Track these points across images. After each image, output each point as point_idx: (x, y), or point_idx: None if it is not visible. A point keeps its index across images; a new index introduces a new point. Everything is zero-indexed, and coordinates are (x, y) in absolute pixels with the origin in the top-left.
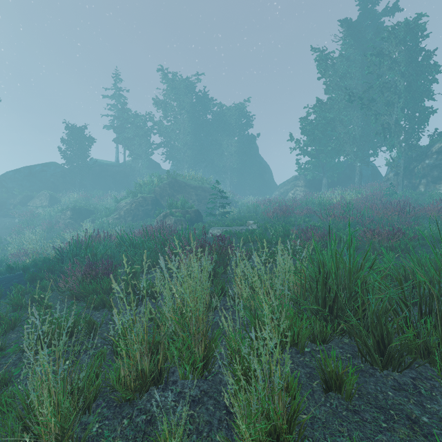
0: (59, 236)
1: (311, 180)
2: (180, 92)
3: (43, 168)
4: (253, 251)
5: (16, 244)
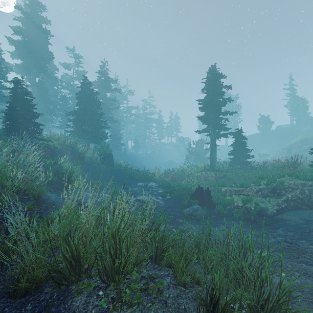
0: None
1: None
2: None
3: (252, 137)
4: None
5: None
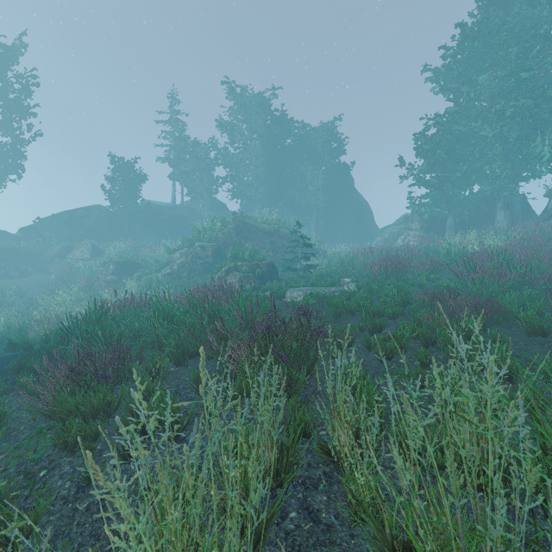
0: (97, 297)
1: (430, 221)
2: (251, 111)
3: (86, 213)
4: (389, 379)
5: (47, 306)
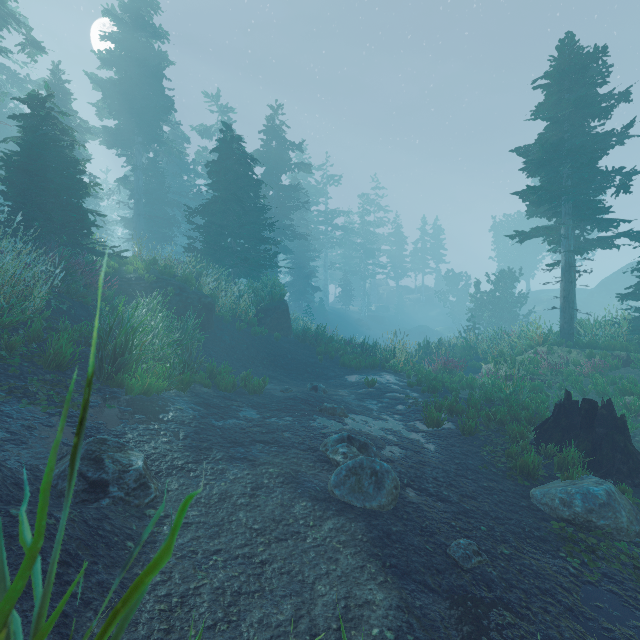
0: None
1: None
2: None
3: None
4: None
5: None
